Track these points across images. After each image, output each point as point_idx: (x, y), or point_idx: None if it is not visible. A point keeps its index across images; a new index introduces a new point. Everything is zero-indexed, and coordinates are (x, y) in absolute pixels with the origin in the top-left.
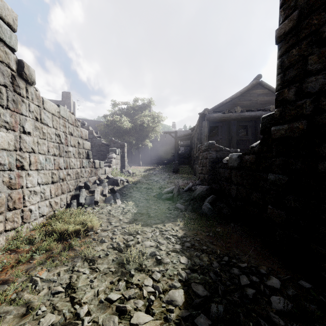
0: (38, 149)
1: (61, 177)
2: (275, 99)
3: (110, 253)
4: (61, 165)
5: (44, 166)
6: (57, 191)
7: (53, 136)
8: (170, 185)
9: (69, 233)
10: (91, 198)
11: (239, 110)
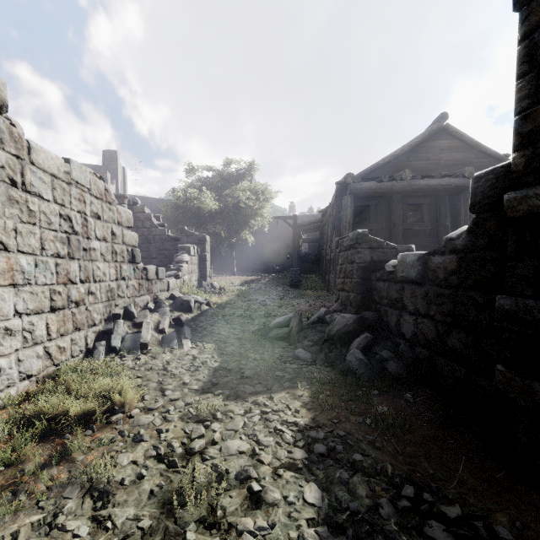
0: (17, 243)
1: (73, 298)
2: (514, 131)
3: (149, 473)
4: (74, 276)
5: (32, 278)
6: (63, 325)
7: (54, 219)
8: (285, 310)
9: (71, 418)
10: (134, 338)
11: (408, 176)
